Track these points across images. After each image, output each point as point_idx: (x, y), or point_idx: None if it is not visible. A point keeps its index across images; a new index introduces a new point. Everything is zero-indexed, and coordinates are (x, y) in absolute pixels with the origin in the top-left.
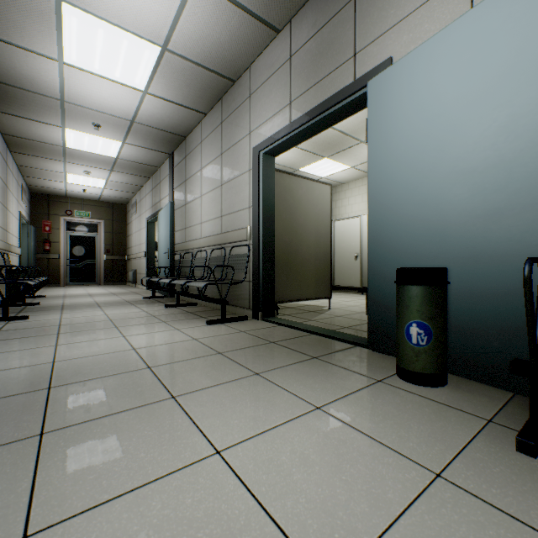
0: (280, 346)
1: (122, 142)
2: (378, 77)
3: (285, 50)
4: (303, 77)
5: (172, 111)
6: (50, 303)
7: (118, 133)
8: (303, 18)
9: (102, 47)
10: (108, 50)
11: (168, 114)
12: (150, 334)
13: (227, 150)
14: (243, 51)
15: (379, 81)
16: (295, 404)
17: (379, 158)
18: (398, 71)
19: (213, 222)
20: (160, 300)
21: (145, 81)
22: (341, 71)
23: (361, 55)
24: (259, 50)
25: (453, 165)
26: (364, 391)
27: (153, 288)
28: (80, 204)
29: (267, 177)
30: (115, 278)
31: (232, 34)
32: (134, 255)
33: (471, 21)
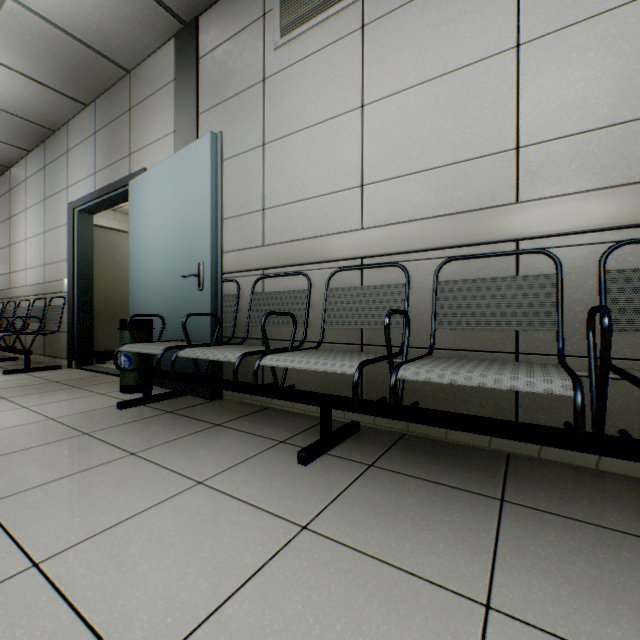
0: (58, 383)
1: None
2: (134, 181)
3: (92, 124)
4: (103, 155)
5: None
6: None
7: None
8: (103, 105)
9: None
10: None
11: None
12: None
13: (50, 198)
14: (54, 111)
15: (134, 185)
16: (10, 407)
17: (134, 240)
18: (141, 183)
19: (37, 270)
20: None
21: None
22: (124, 163)
23: (134, 157)
24: (72, 114)
25: (157, 255)
26: (78, 398)
27: None
28: None
29: (84, 234)
30: None
31: (35, 96)
32: None
33: (162, 169)
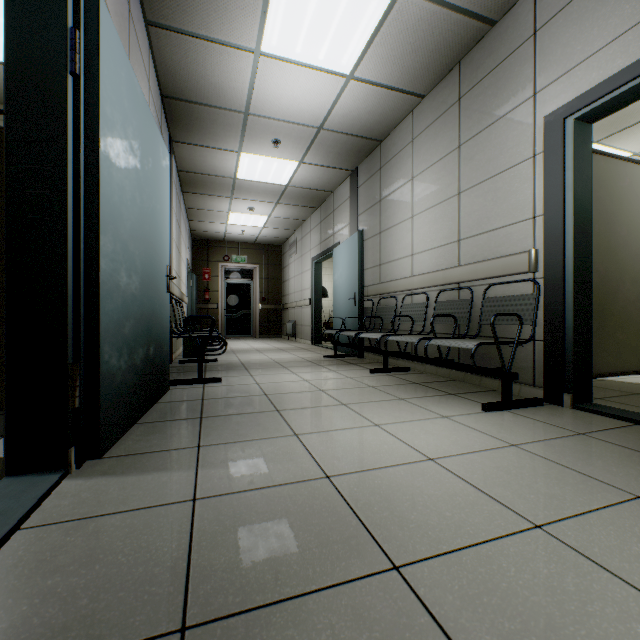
0: None
1: (298, 162)
2: None
3: None
4: None
5: (377, 101)
6: (227, 360)
7: (297, 149)
8: None
9: (313, 12)
10: (319, 14)
11: (369, 108)
12: (414, 425)
13: (472, 138)
14: None
15: None
16: None
17: None
18: None
19: (438, 251)
20: (348, 360)
21: (354, 57)
22: None
23: None
24: None
25: None
26: None
27: (335, 345)
28: (236, 248)
29: (580, 160)
30: (270, 330)
31: None
32: (293, 303)
33: None
